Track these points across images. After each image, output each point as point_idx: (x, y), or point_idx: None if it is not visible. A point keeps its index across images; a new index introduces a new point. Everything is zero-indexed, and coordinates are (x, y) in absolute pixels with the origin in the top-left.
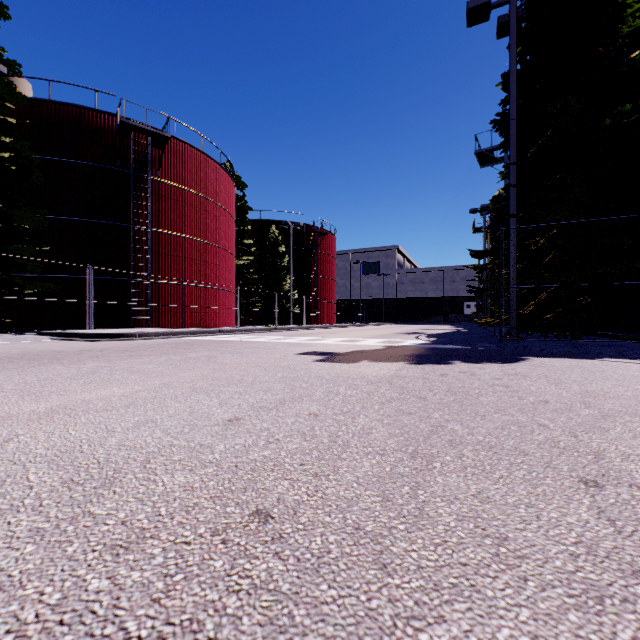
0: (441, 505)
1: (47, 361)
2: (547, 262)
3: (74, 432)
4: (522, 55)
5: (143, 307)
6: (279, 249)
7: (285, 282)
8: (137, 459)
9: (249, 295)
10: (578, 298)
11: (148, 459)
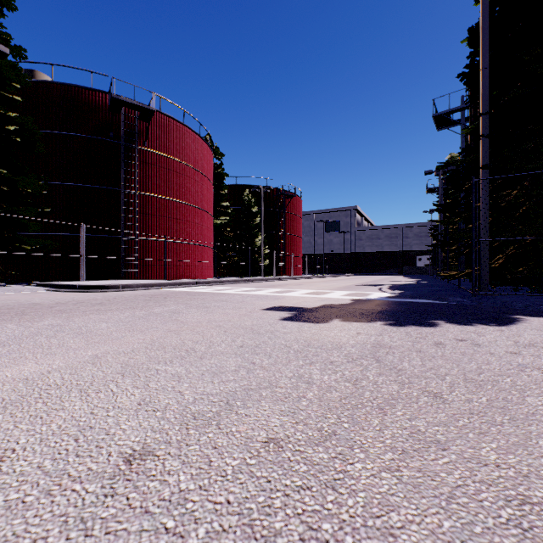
0: None
1: (9, 317)
2: (520, 214)
3: None
4: (491, 7)
5: (132, 261)
6: (252, 210)
7: (257, 239)
8: None
9: (226, 250)
10: None
11: None
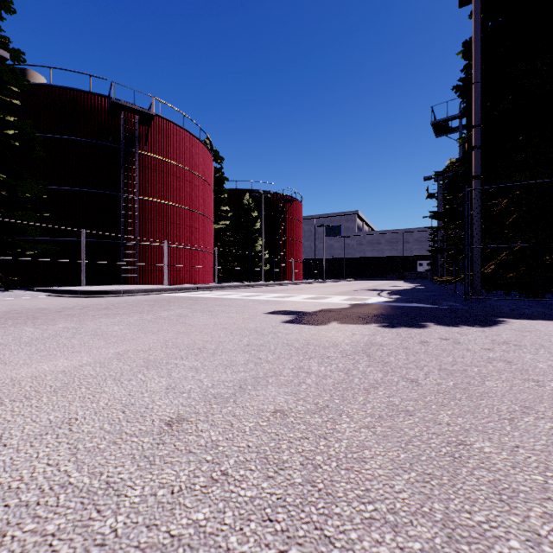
0: None
1: (22, 320)
2: (511, 222)
3: None
4: (484, 22)
5: (132, 266)
6: (252, 214)
7: (257, 244)
8: None
9: (226, 255)
10: (543, 257)
11: (5, 529)
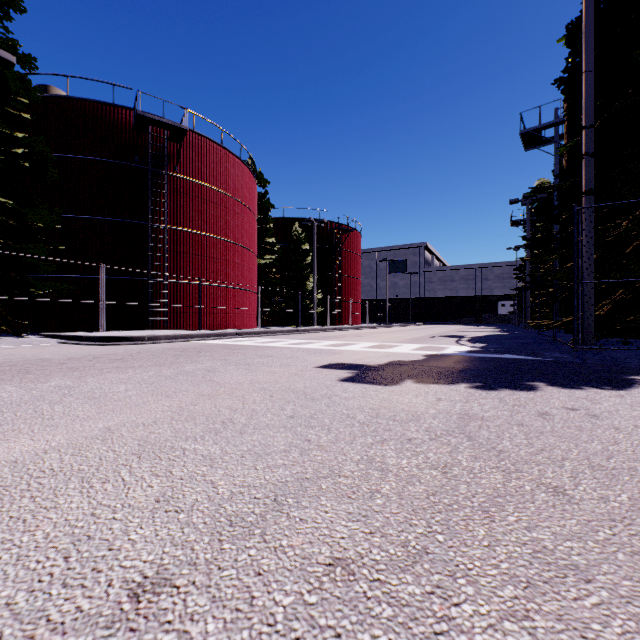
0: None
1: (9, 376)
2: (632, 250)
3: None
4: None
5: (161, 308)
6: (302, 247)
7: (308, 281)
8: None
9: (271, 295)
10: None
11: None
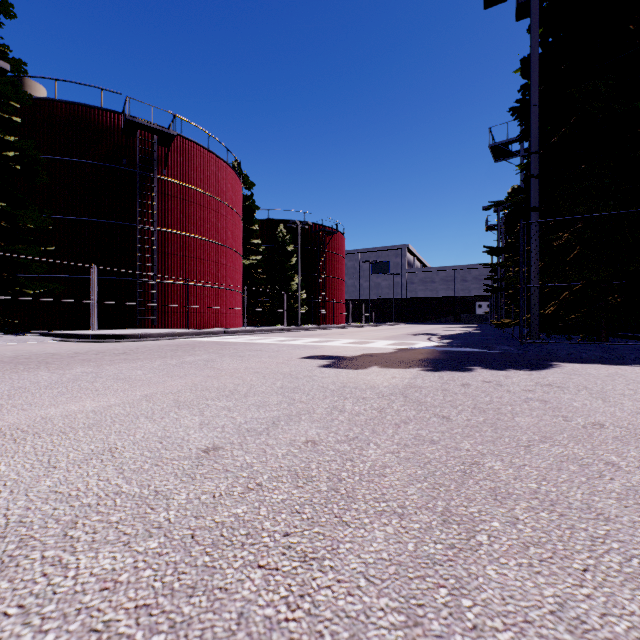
0: (505, 639)
1: (34, 365)
2: (571, 259)
3: (5, 468)
4: (543, 38)
5: (149, 307)
6: (287, 248)
7: (293, 282)
8: (61, 519)
9: (257, 295)
10: (606, 297)
11: (76, 519)
